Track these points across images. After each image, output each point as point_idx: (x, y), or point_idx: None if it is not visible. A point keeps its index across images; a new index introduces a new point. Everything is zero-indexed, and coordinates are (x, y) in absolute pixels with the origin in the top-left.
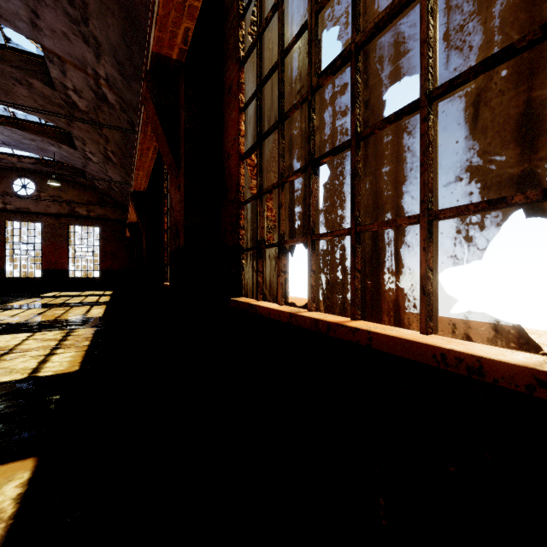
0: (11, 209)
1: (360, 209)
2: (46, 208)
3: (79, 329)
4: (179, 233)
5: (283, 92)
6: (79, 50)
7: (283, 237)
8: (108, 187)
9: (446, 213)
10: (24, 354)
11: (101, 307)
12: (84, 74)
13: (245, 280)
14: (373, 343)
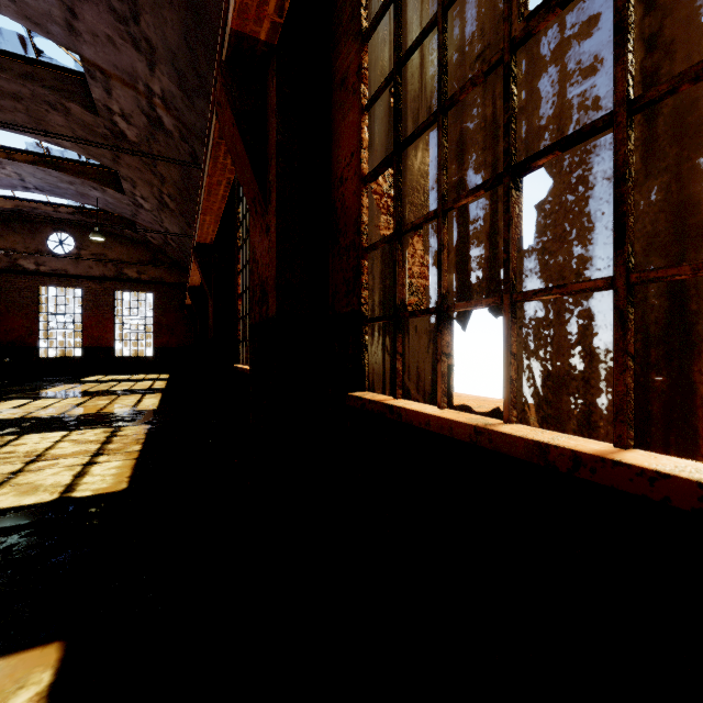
0: (45, 272)
1: (633, 242)
2: (88, 269)
3: (128, 427)
4: (267, 297)
5: (445, 65)
6: (128, 60)
7: (445, 298)
8: (164, 242)
9: None
10: (56, 462)
11: (155, 396)
12: (134, 92)
13: (369, 366)
14: None
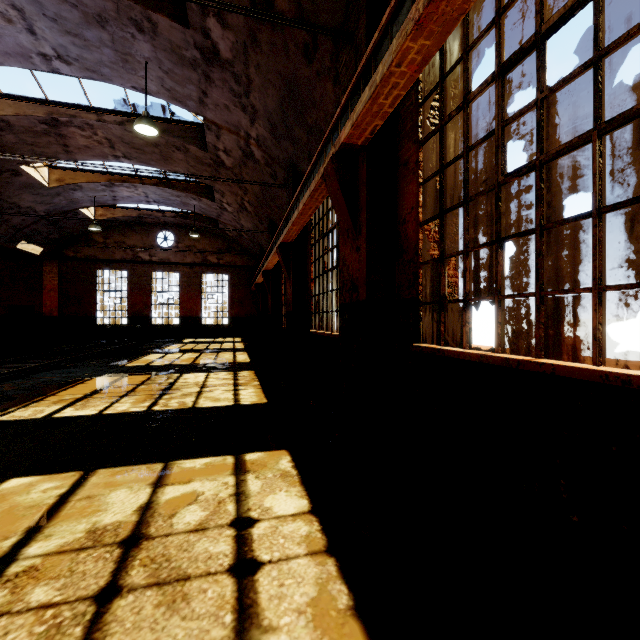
0: (156, 261)
1: (543, 279)
2: (183, 258)
3: (241, 371)
4: (357, 289)
5: (467, 179)
6: (236, 118)
7: (467, 295)
8: (238, 234)
9: (611, 288)
10: (216, 388)
11: (242, 353)
12: (236, 137)
13: (423, 329)
14: (556, 371)
